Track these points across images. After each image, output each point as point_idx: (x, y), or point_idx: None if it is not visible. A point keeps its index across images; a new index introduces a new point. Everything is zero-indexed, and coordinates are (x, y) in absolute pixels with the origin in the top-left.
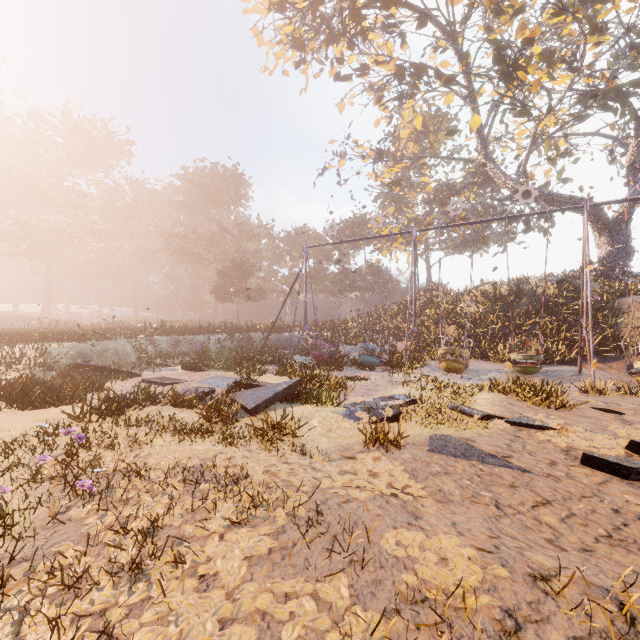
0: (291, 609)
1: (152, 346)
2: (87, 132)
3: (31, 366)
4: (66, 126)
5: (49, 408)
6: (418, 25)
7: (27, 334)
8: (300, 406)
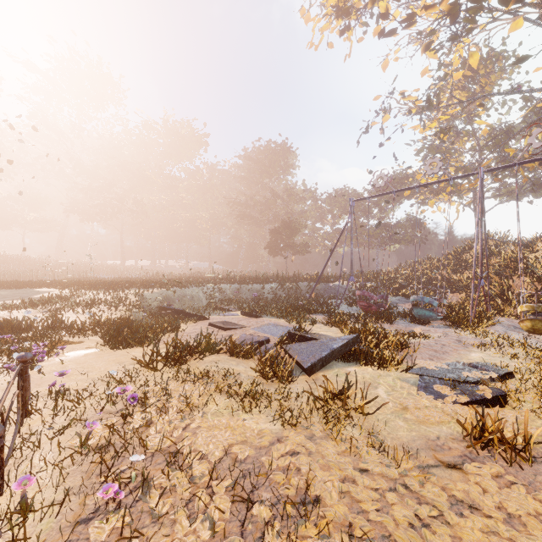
0: None
1: (219, 293)
2: (178, 132)
3: (131, 308)
4: (165, 130)
5: (134, 347)
6: None
7: (135, 282)
8: (358, 366)
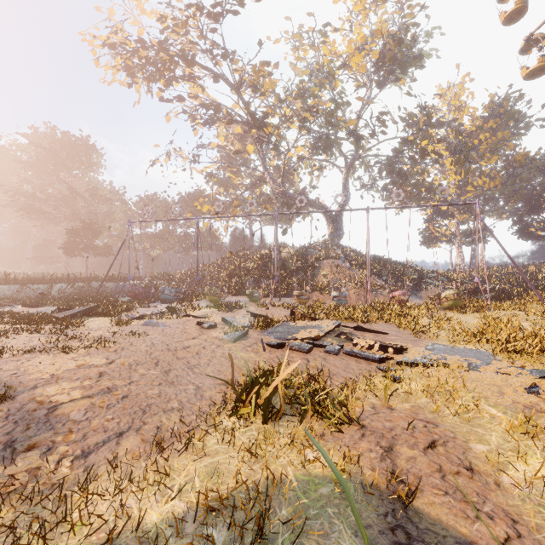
0: (40, 339)
1: None
2: None
3: None
4: None
5: None
6: (214, 80)
7: None
8: (96, 318)
